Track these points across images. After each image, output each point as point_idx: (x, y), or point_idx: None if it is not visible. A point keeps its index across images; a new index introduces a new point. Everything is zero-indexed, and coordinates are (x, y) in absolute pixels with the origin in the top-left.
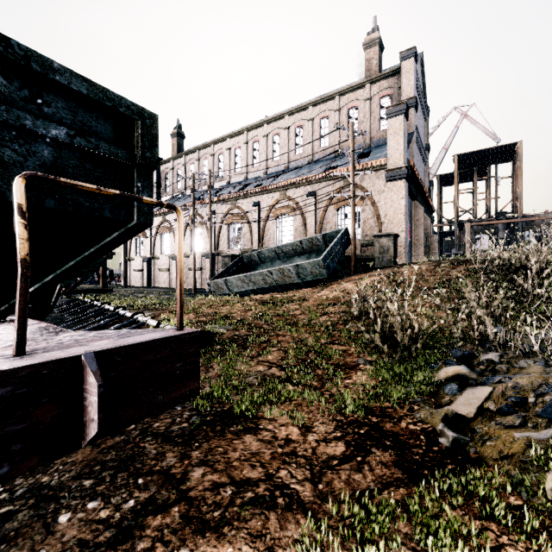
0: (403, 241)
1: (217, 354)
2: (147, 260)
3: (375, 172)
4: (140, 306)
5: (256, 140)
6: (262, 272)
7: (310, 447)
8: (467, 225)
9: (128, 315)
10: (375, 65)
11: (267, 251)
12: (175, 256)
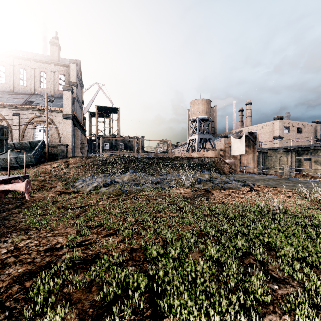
0: (71, 147)
1: None
2: None
3: (57, 113)
4: None
5: None
6: None
7: (50, 195)
8: (101, 138)
9: None
10: (56, 56)
11: None
12: None
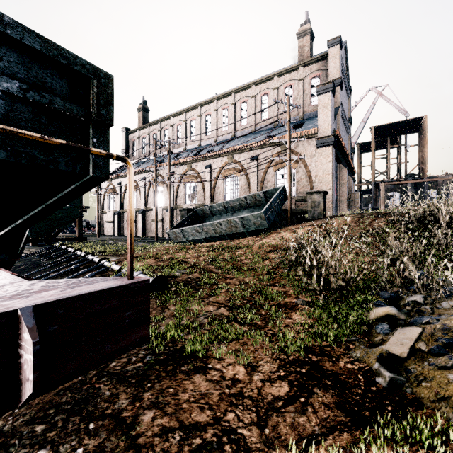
0: (330, 198)
1: (172, 296)
2: (118, 213)
3: (307, 139)
4: (108, 252)
5: (208, 113)
6: (213, 223)
7: (255, 387)
8: (382, 184)
9: (95, 260)
10: (307, 51)
11: (217, 205)
12: (141, 210)
